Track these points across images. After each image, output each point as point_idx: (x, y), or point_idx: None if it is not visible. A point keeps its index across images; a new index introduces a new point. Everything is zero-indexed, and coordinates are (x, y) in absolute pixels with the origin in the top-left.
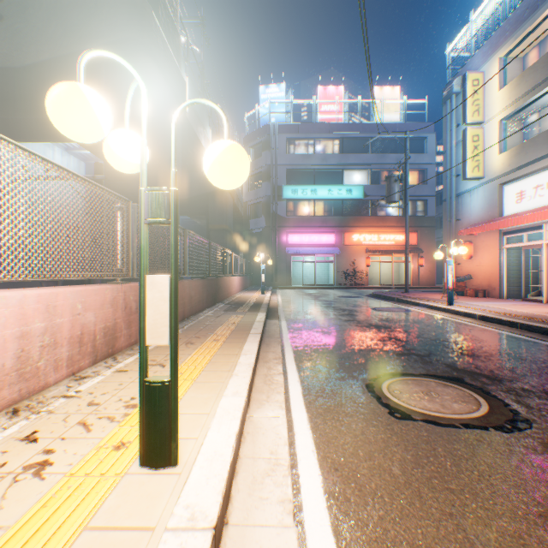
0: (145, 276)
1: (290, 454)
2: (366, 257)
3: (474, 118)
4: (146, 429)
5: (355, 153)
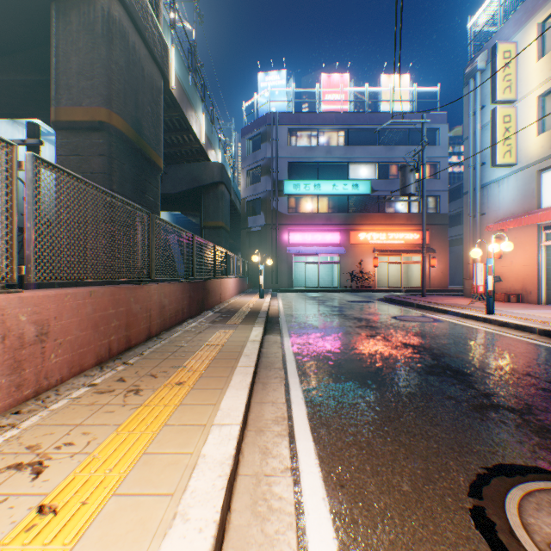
0: None
1: None
2: (374, 257)
3: (505, 96)
4: None
5: (362, 146)
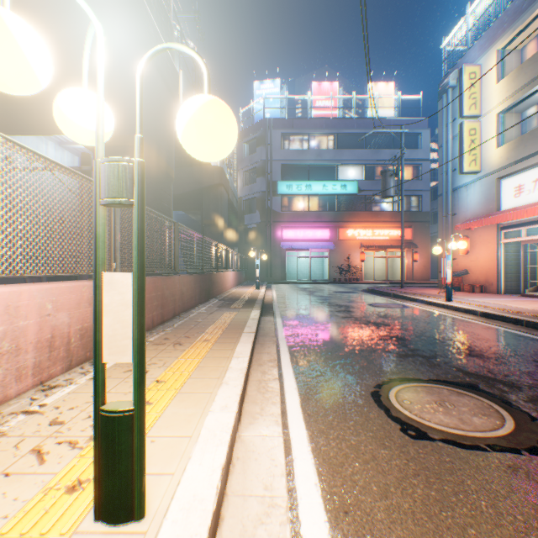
0: (101, 274)
1: (288, 489)
2: (361, 252)
3: (471, 112)
4: (102, 472)
5: (350, 149)
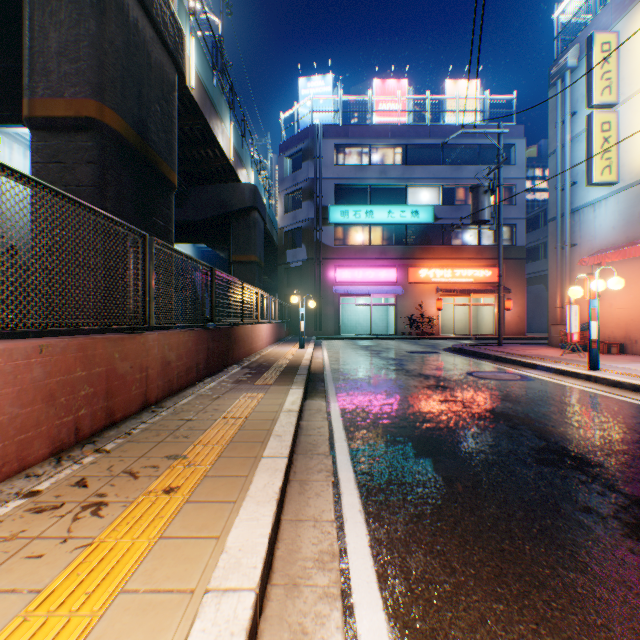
0: None
1: None
2: (437, 298)
3: (604, 98)
4: None
5: (423, 165)
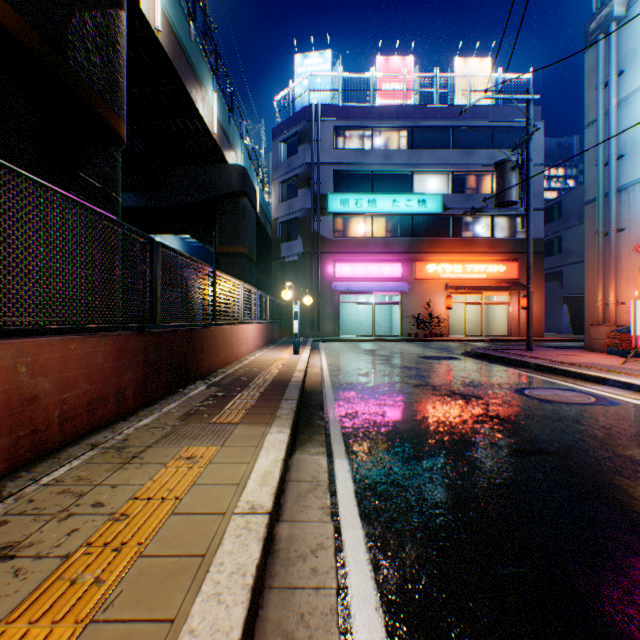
0: None
1: None
2: (447, 296)
3: None
4: None
5: (430, 150)
